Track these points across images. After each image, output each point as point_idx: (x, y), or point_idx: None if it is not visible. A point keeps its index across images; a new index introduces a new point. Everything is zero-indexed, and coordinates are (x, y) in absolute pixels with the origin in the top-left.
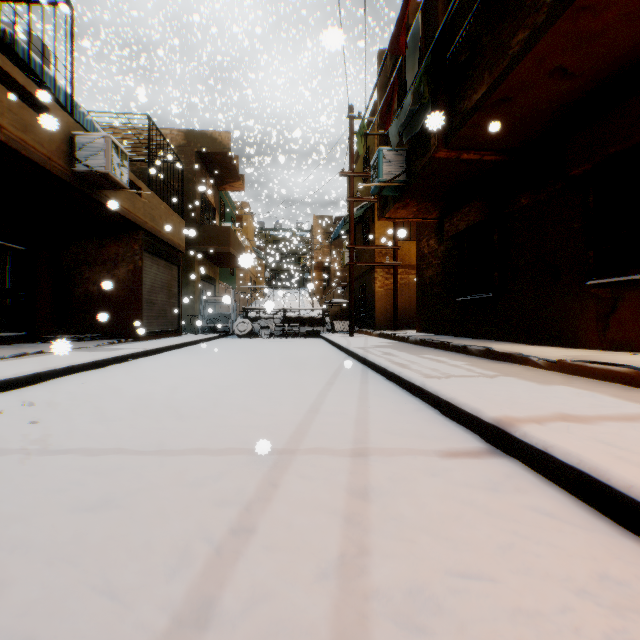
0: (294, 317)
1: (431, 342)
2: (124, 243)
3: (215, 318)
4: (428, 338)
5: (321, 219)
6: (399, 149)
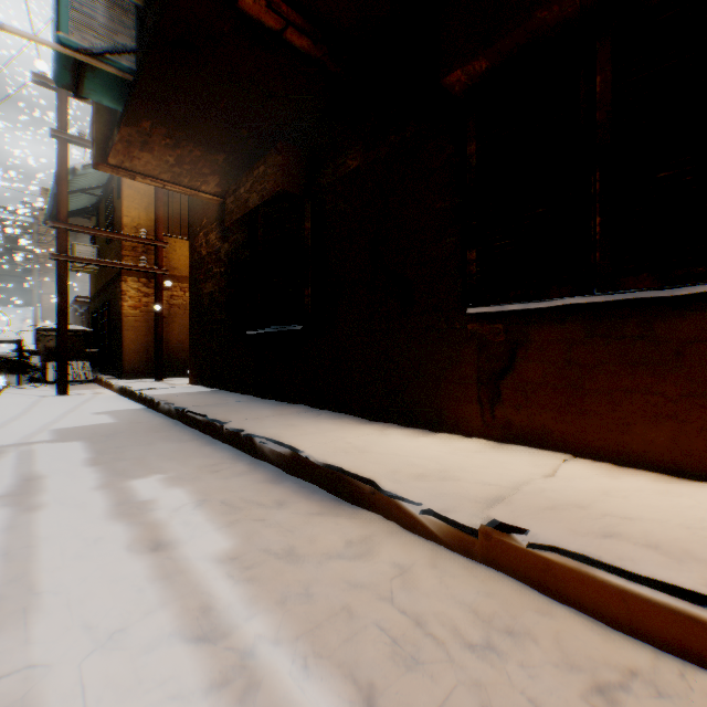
0: None
1: (193, 418)
2: None
3: None
4: (191, 407)
5: None
6: None
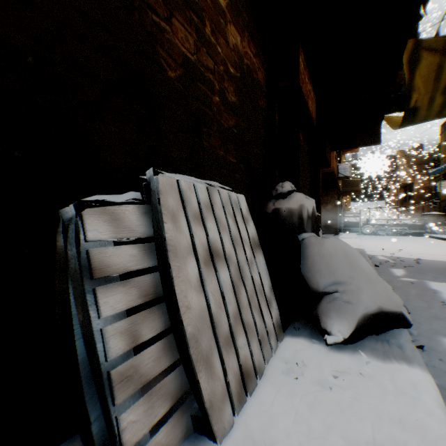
0: (399, 224)
1: None
2: (330, 195)
3: (347, 224)
4: None
5: (403, 153)
6: None
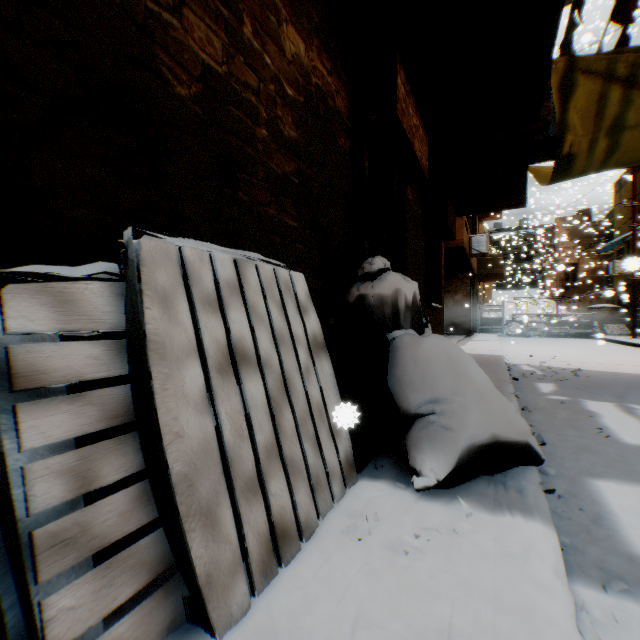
0: (558, 321)
1: None
2: (460, 280)
3: (486, 322)
4: None
5: (564, 221)
6: None
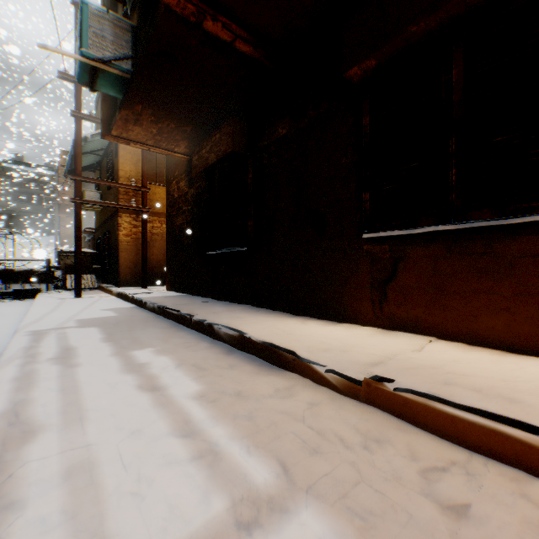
0: None
1: (170, 312)
2: None
3: None
4: (168, 305)
5: None
6: (120, 19)
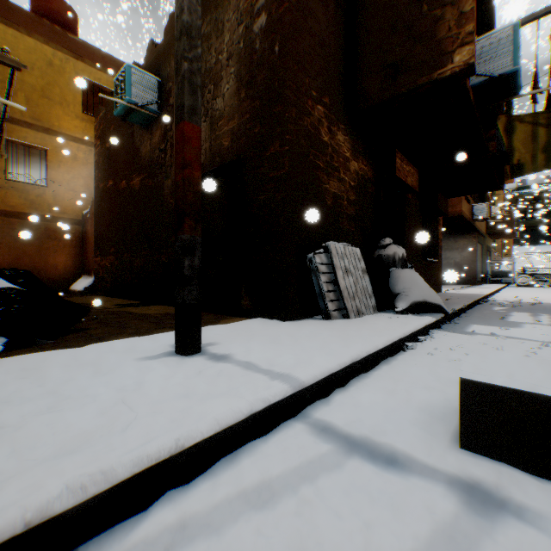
0: None
1: None
2: (466, 239)
3: (495, 274)
4: None
5: None
6: None
